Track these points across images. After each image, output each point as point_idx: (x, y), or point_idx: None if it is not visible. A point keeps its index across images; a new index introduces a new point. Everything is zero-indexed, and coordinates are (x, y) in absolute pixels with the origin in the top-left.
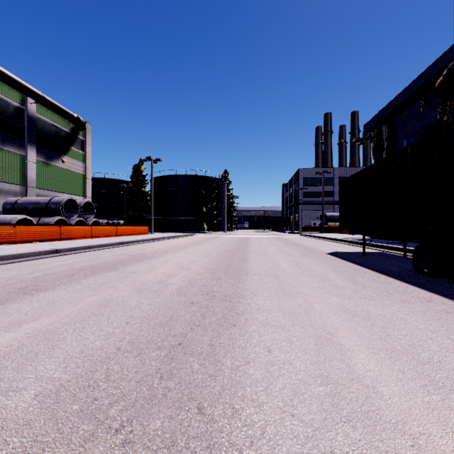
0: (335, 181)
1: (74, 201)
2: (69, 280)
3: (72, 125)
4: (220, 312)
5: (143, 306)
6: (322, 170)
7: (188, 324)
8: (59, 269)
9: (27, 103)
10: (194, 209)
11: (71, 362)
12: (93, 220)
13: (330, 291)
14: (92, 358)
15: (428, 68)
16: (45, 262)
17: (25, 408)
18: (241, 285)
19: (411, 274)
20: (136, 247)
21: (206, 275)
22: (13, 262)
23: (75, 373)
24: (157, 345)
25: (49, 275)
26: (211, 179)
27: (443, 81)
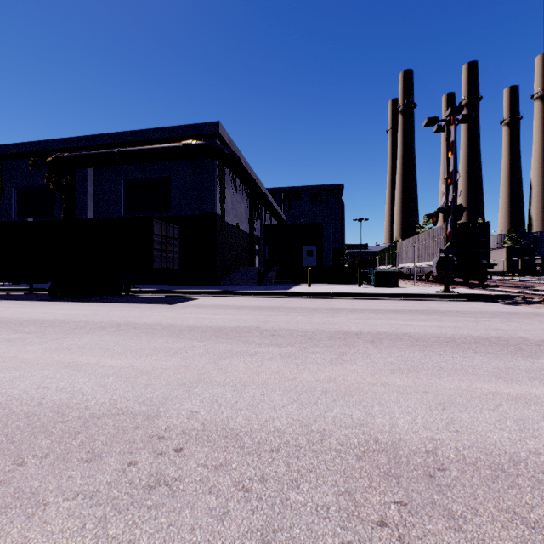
0: None
1: None
2: None
3: None
4: None
5: None
6: None
7: None
8: None
9: None
10: None
11: None
12: None
13: (19, 308)
14: None
15: (39, 141)
16: None
17: None
18: None
19: (50, 299)
20: None
21: None
22: None
23: None
24: None
25: None
26: None
27: (53, 162)
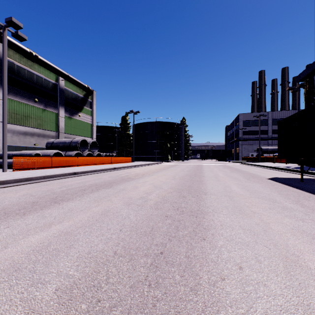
0: (269, 122)
1: (86, 141)
2: (82, 194)
3: (85, 93)
4: (190, 226)
5: (131, 217)
6: (258, 114)
7: (166, 235)
8: (76, 186)
9: (59, 81)
10: (162, 145)
11: (81, 261)
12: (97, 153)
13: (282, 213)
14: (96, 259)
15: None
16: (68, 181)
17: (47, 302)
18: (203, 203)
19: None
20: (124, 171)
21: (174, 194)
22: (50, 180)
23: (84, 272)
24: (143, 253)
25: (70, 190)
26: (173, 124)
27: None
